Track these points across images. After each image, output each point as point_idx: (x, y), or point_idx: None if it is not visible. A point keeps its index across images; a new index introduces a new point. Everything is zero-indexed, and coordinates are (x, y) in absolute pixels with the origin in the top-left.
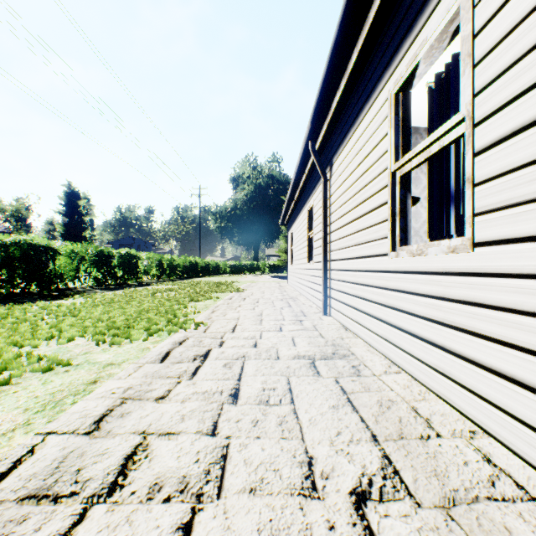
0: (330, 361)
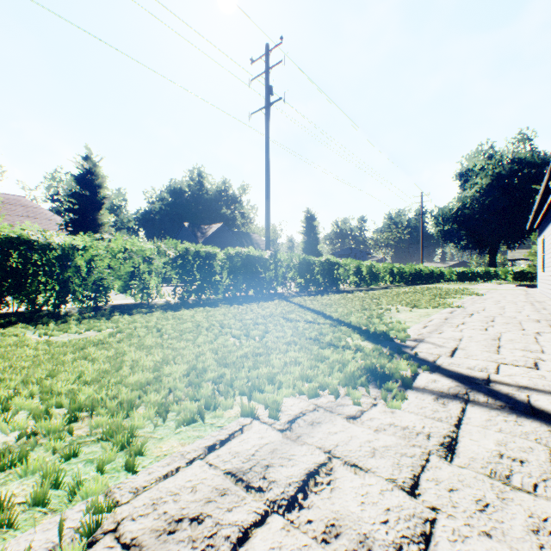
0: (549, 321)
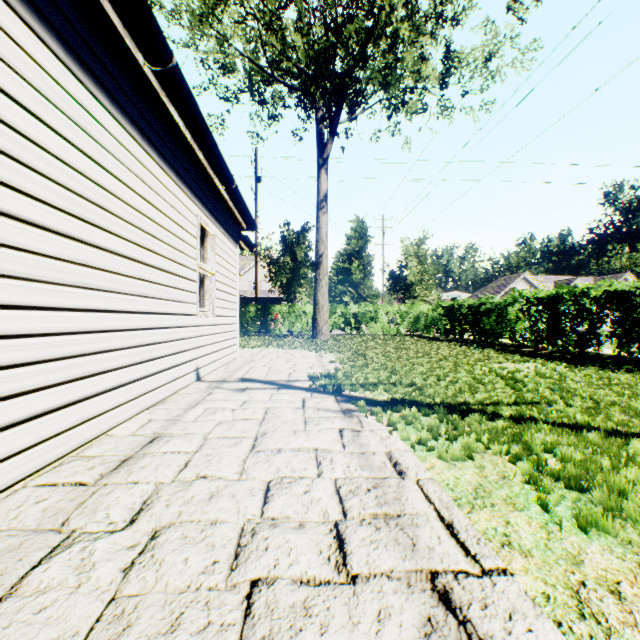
0: None
